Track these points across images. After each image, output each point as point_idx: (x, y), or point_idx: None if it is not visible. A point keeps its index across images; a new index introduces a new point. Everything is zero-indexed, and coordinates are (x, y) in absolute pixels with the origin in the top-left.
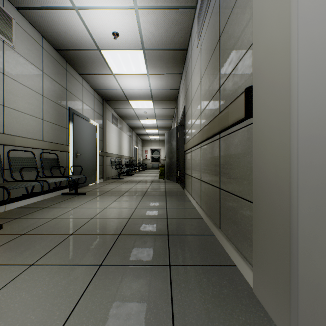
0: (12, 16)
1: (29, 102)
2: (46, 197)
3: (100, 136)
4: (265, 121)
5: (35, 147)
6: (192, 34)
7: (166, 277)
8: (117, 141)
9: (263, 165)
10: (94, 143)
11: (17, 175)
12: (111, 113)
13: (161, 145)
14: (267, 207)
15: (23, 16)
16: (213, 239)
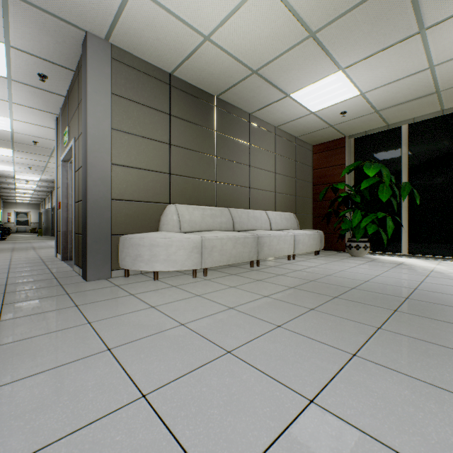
0: None
1: None
2: None
3: None
4: None
5: None
6: None
7: (51, 239)
8: None
9: None
10: None
11: None
12: None
13: (31, 208)
14: None
15: None
16: None
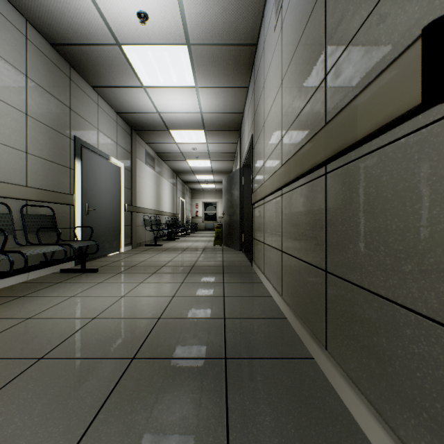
0: None
1: (1, 123)
2: (32, 277)
3: (126, 183)
4: None
5: (11, 197)
6: (266, 15)
7: None
8: (154, 190)
9: None
10: (118, 192)
11: None
12: (145, 149)
13: (218, 198)
14: None
15: None
16: (313, 369)
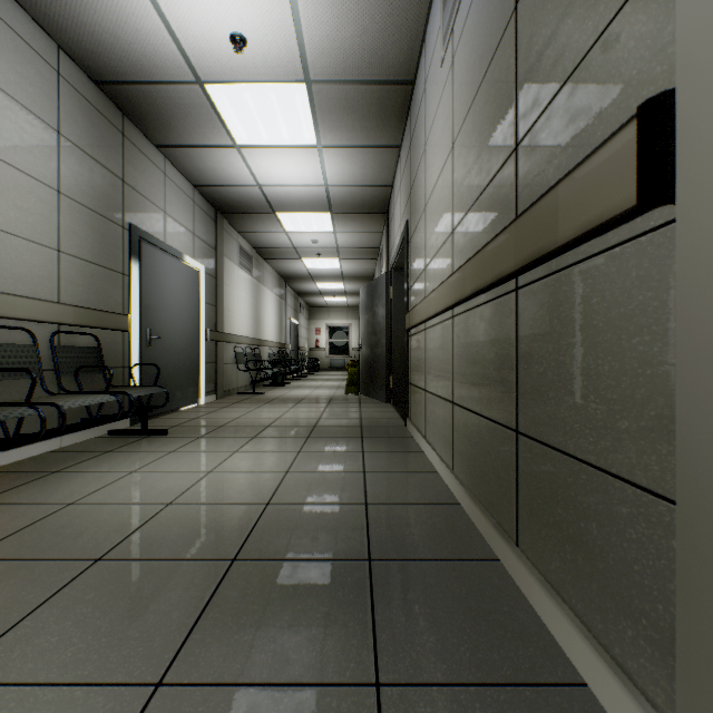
0: None
1: (21, 206)
2: (67, 443)
3: (208, 296)
4: None
5: (36, 320)
6: (428, 40)
7: None
8: (251, 307)
9: None
10: (195, 311)
11: None
12: (237, 242)
13: (351, 318)
14: None
15: None
16: (498, 574)
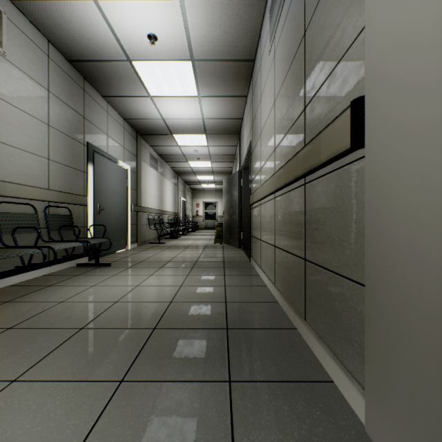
0: (2, 9)
1: (28, 134)
2: (53, 270)
3: (132, 184)
4: (388, 152)
5: (37, 199)
6: (262, 38)
7: (224, 404)
8: (158, 191)
9: (385, 225)
10: (125, 193)
11: (9, 239)
12: (149, 152)
13: (218, 197)
14: (393, 296)
15: (18, 9)
16: (295, 335)
